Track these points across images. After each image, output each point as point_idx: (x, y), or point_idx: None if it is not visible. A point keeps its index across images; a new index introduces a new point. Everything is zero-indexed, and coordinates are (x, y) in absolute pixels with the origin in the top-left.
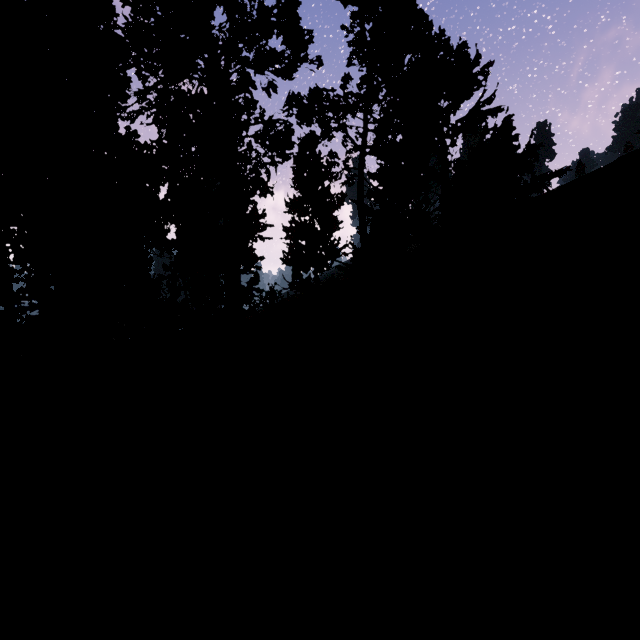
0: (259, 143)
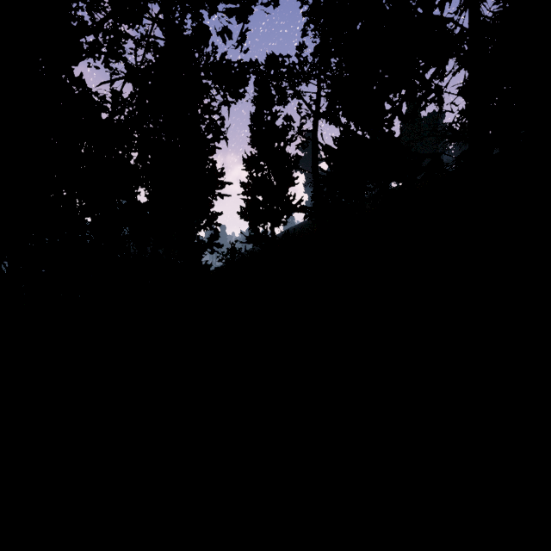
0: (209, 76)
